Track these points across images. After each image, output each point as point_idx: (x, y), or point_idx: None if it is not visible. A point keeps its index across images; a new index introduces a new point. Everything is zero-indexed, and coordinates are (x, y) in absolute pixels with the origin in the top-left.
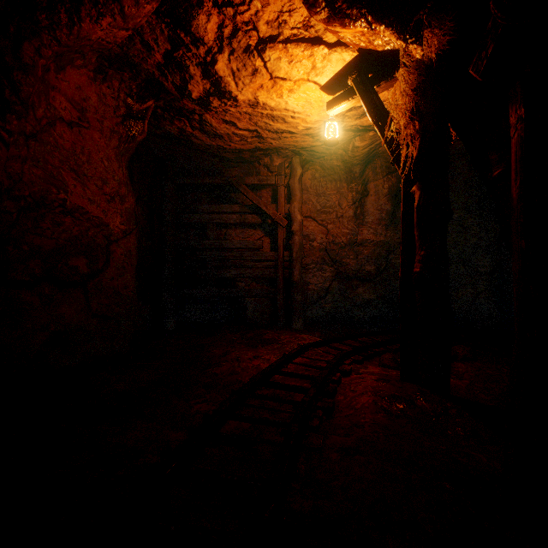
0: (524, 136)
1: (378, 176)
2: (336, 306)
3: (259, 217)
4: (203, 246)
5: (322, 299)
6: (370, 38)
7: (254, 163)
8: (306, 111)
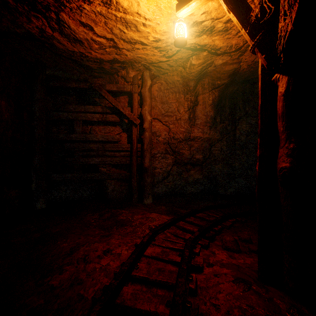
0: None
1: (206, 91)
2: (175, 183)
3: (118, 116)
4: (70, 138)
5: (165, 179)
6: None
7: (114, 75)
8: (156, 19)
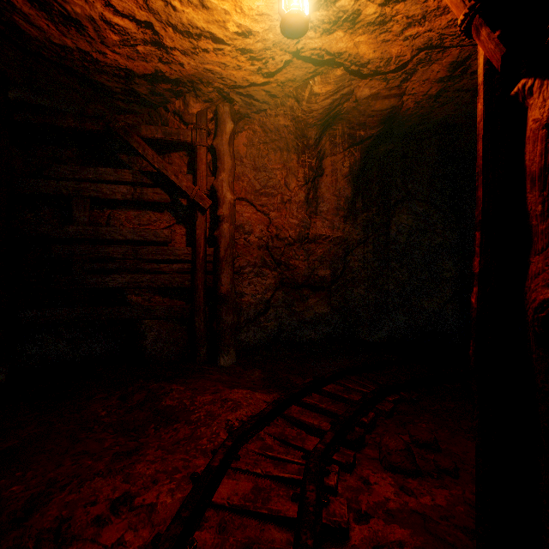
0: None
1: (338, 149)
2: (281, 323)
3: (167, 192)
4: (64, 234)
5: (262, 315)
6: None
7: (159, 109)
8: None
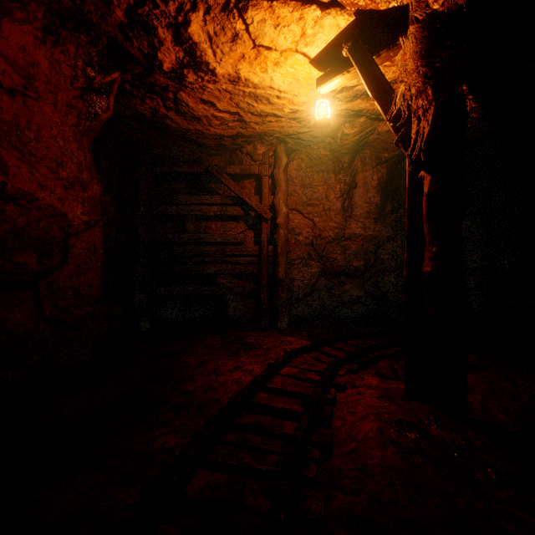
0: None
1: (368, 167)
2: (323, 303)
3: (242, 209)
4: (181, 239)
5: (308, 296)
6: None
7: (236, 152)
8: (293, 90)
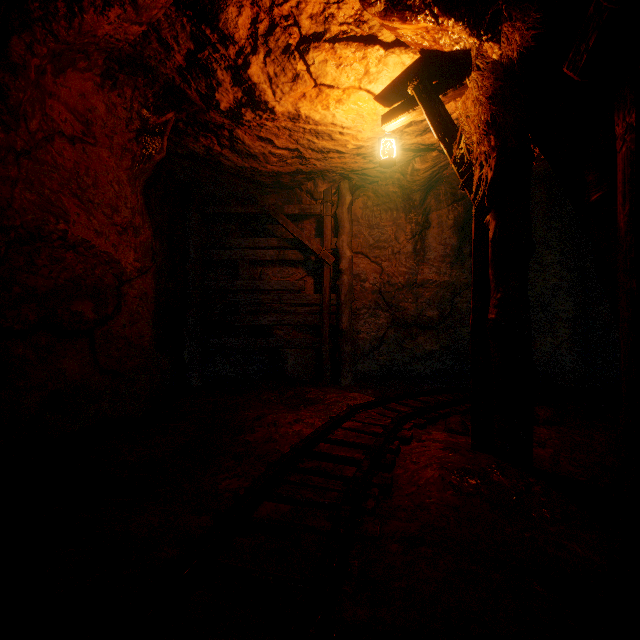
0: (635, 149)
1: (442, 205)
2: (392, 358)
3: (301, 252)
4: (234, 287)
5: (375, 350)
6: (435, 35)
7: (295, 189)
8: (357, 126)
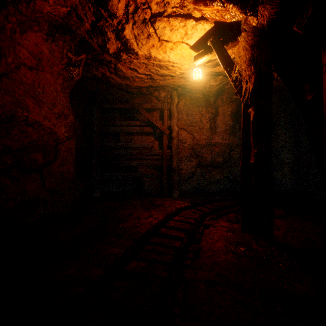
0: None
1: (225, 104)
2: (199, 183)
3: (152, 128)
4: (117, 146)
5: (190, 178)
6: (222, 13)
7: (149, 95)
8: (181, 62)
